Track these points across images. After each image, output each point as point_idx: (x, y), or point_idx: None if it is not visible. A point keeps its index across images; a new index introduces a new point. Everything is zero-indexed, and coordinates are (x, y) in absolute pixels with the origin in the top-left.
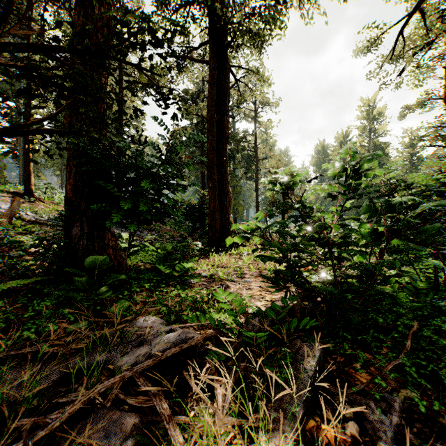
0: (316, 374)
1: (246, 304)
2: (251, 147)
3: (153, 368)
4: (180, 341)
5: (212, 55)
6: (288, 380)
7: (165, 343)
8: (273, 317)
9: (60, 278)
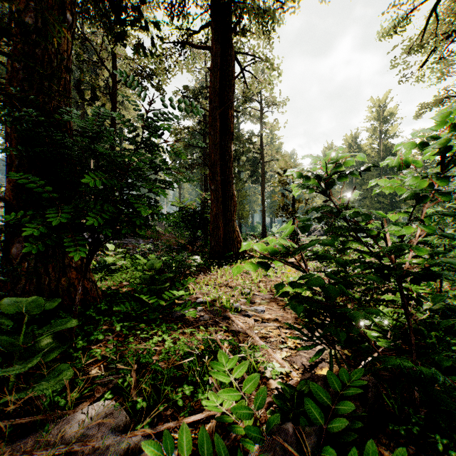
0: None
1: (262, 364)
2: (257, 148)
3: None
4: None
5: (215, 39)
6: None
7: None
8: (319, 420)
9: None
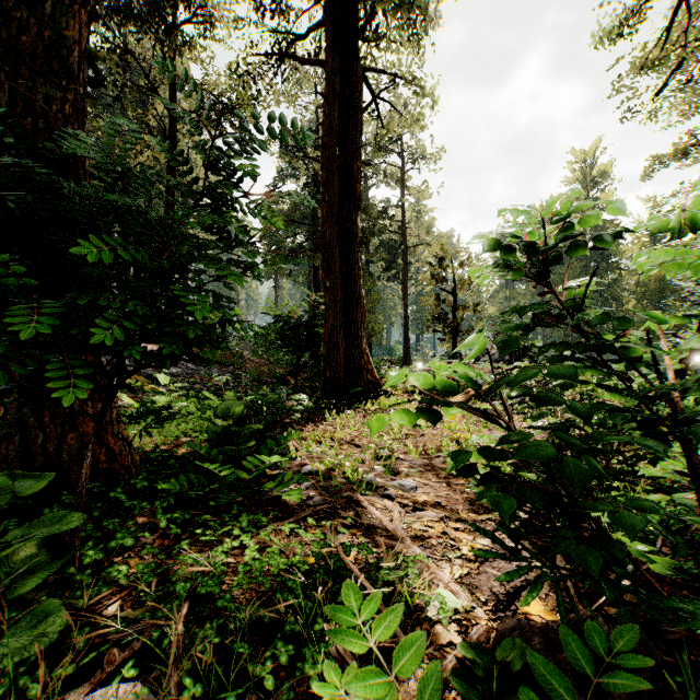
0: None
1: (422, 596)
2: (397, 226)
3: None
4: None
5: (332, 47)
6: None
7: None
8: None
9: None
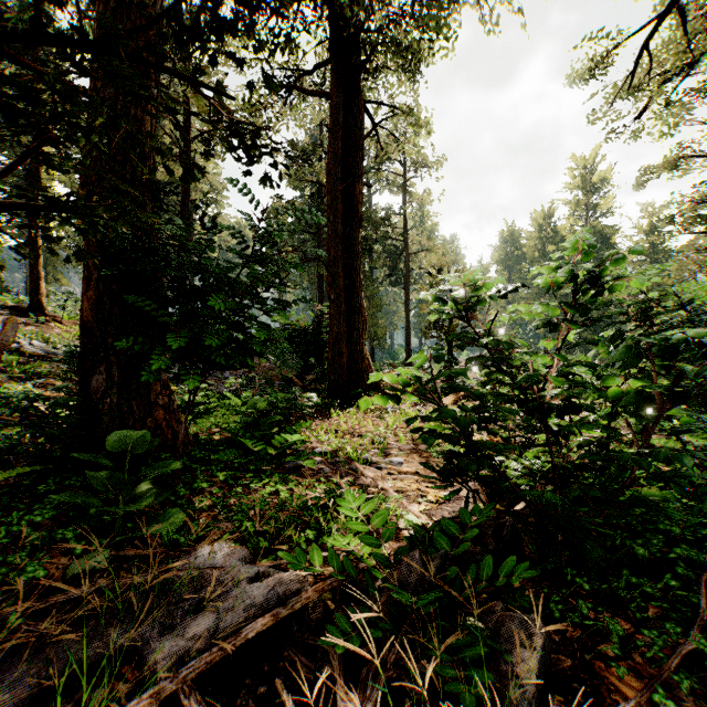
0: (538, 687)
1: (394, 512)
2: (398, 233)
3: (221, 664)
4: (273, 602)
5: (336, 83)
6: (483, 700)
7: (245, 606)
8: (446, 548)
9: (68, 464)
